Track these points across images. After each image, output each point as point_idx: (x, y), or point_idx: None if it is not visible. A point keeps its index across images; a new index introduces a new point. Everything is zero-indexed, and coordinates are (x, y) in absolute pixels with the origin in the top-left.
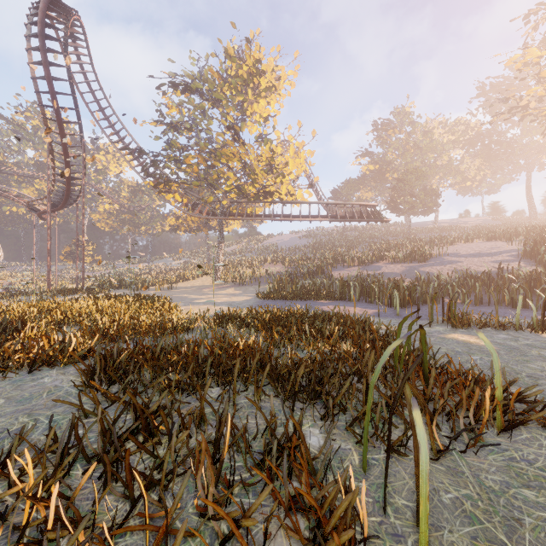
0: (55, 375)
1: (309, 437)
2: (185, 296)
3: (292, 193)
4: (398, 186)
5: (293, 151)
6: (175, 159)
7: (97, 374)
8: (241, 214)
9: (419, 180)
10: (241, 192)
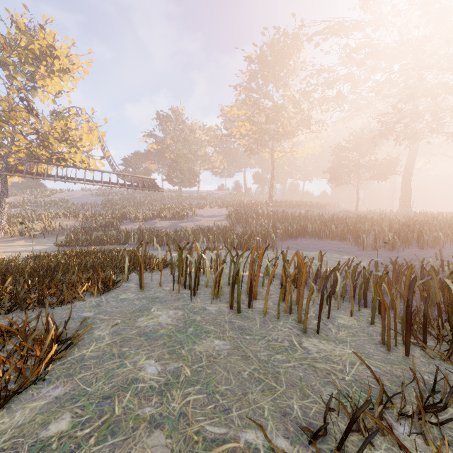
0: None
1: None
2: None
3: (86, 162)
4: (173, 165)
5: (87, 128)
6: None
7: None
8: (30, 172)
9: (186, 163)
10: (33, 154)
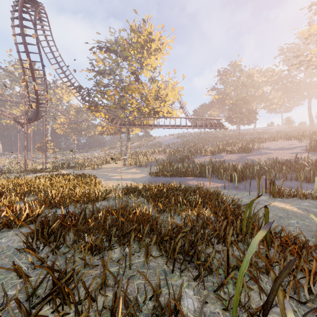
0: (10, 236)
1: (185, 299)
2: (106, 174)
3: (170, 112)
4: (233, 108)
5: (170, 87)
6: (100, 91)
7: (34, 239)
8: (140, 124)
9: (245, 104)
10: (140, 111)
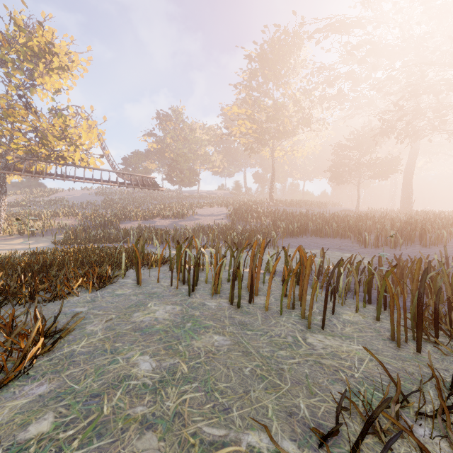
0: None
1: None
2: None
3: (85, 160)
4: (173, 164)
5: (86, 126)
6: None
7: None
8: (29, 170)
9: (186, 162)
10: (31, 152)
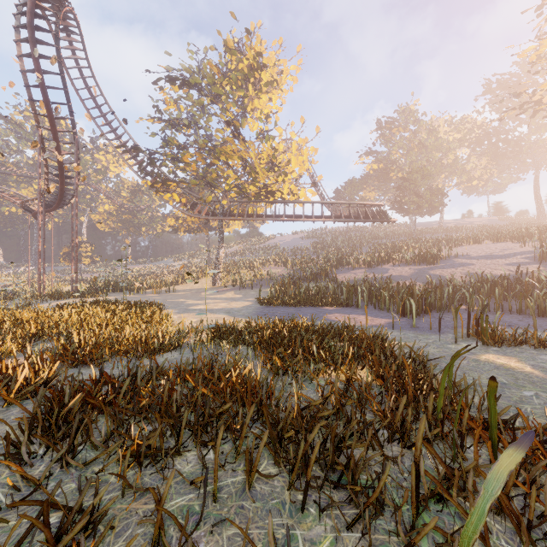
0: None
1: None
2: (181, 301)
3: (294, 192)
4: (403, 185)
5: (295, 148)
6: (172, 156)
7: (27, 436)
8: (241, 214)
9: (424, 179)
10: (242, 191)
